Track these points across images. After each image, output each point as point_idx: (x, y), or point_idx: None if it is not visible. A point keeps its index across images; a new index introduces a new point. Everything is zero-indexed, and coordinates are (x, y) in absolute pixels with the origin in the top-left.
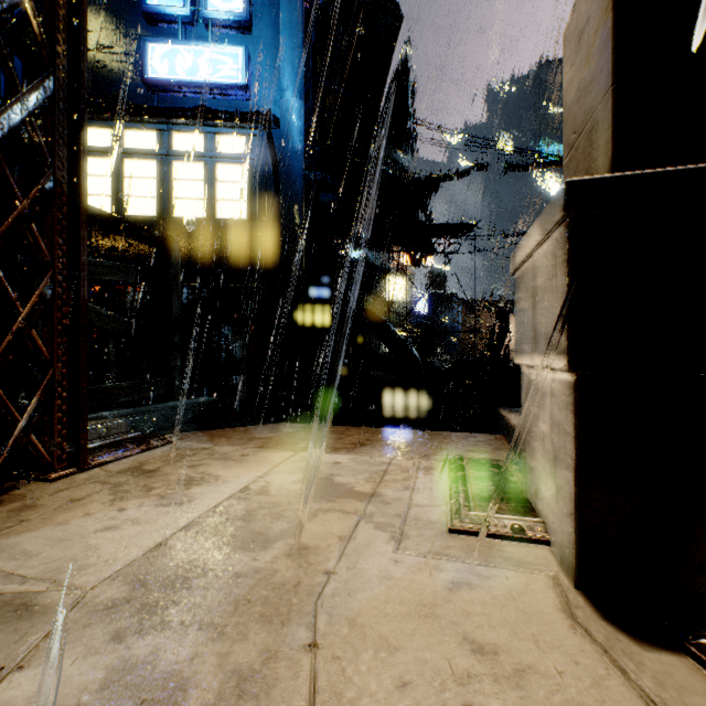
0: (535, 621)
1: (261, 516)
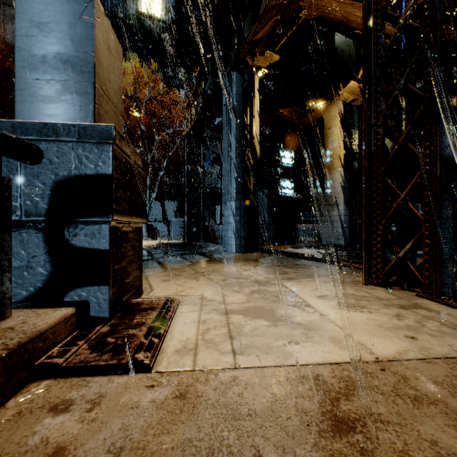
0: (163, 289)
1: (270, 297)
